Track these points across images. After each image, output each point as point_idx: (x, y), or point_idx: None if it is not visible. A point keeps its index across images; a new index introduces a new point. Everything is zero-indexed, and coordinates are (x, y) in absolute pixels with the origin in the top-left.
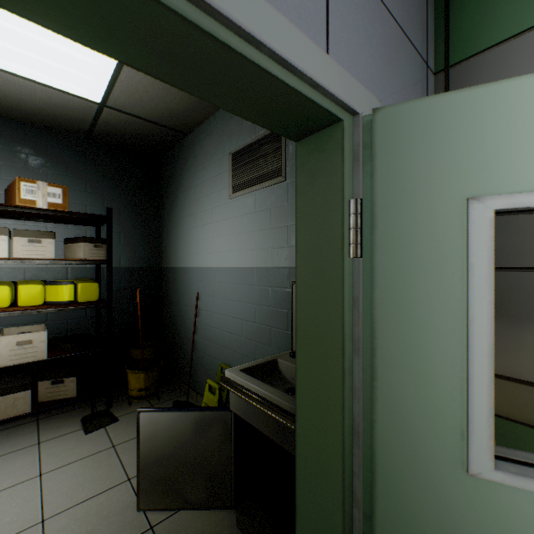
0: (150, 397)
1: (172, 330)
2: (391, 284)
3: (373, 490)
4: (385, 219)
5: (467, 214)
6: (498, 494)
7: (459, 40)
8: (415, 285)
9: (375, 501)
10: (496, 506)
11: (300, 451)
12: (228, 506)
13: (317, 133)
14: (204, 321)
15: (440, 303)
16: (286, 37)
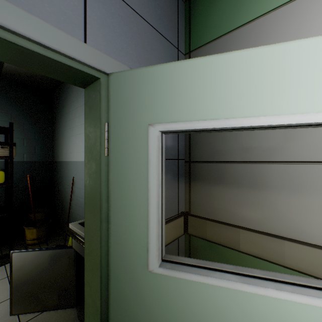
0: (41, 244)
1: (60, 201)
2: (117, 171)
3: (109, 285)
4: (114, 134)
5: (148, 133)
6: (162, 280)
7: (195, 37)
8: (128, 171)
9: (110, 291)
10: (161, 286)
11: (86, 268)
12: (72, 306)
13: (92, 84)
14: (77, 194)
15: (138, 180)
16: (40, 29)
